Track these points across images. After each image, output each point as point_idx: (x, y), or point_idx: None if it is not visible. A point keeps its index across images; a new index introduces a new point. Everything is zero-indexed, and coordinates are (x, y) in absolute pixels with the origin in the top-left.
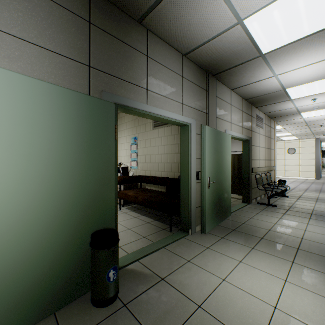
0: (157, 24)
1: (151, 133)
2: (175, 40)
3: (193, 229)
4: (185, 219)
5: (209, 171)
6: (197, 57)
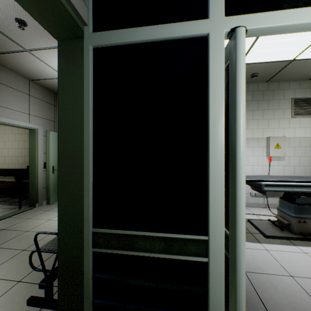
0: (1, 61)
1: (3, 129)
2: (20, 72)
3: (41, 203)
4: (33, 197)
5: (55, 162)
6: (43, 84)
